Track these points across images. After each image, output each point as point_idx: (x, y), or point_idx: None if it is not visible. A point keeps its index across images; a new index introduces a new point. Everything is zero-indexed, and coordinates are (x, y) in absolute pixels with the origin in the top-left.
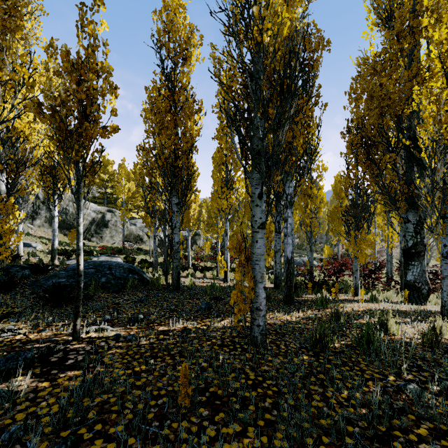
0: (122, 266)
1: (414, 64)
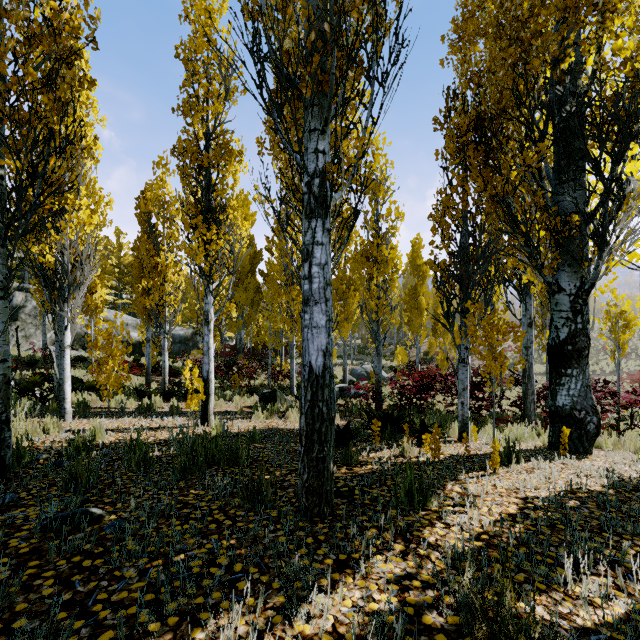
0: None
1: None
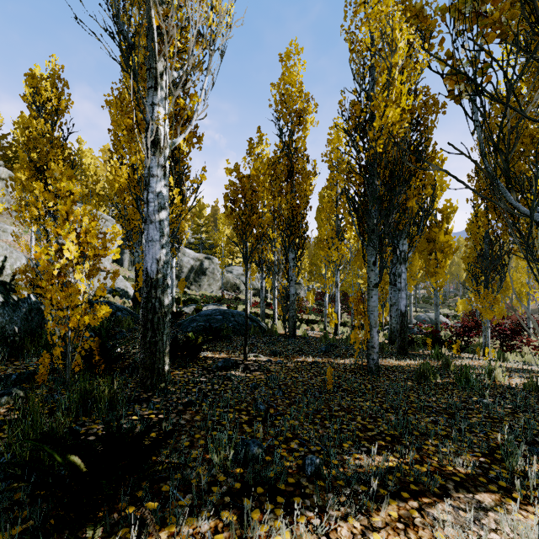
0: (242, 314)
1: None
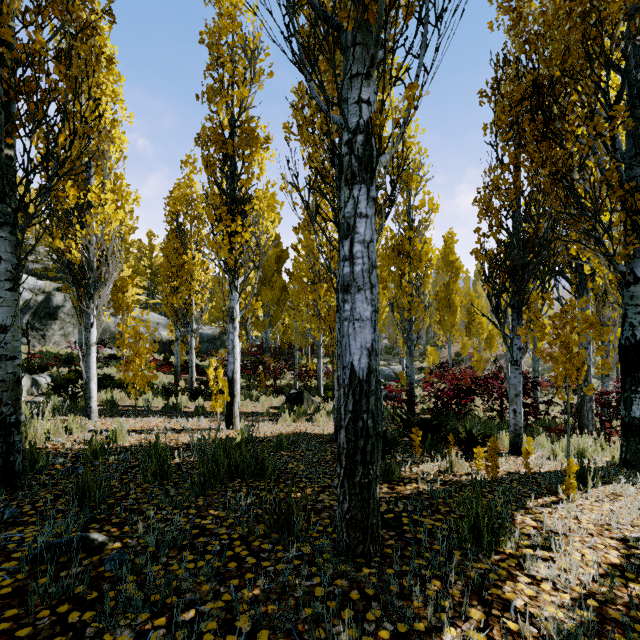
0: None
1: None
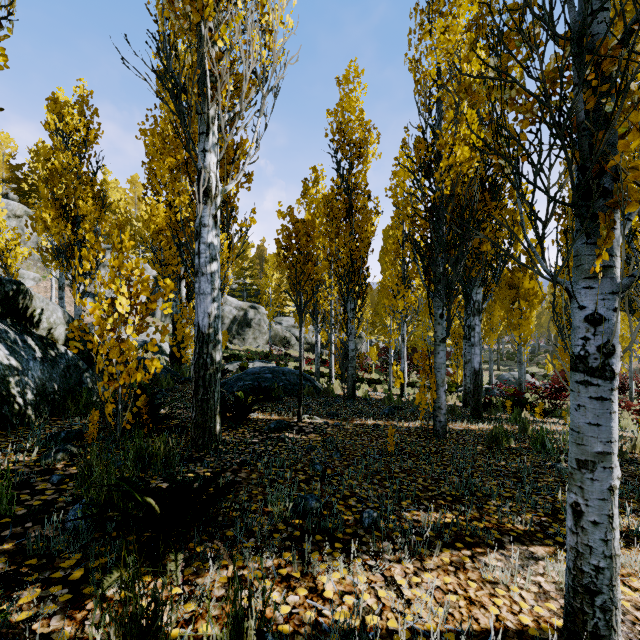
0: (294, 372)
1: None
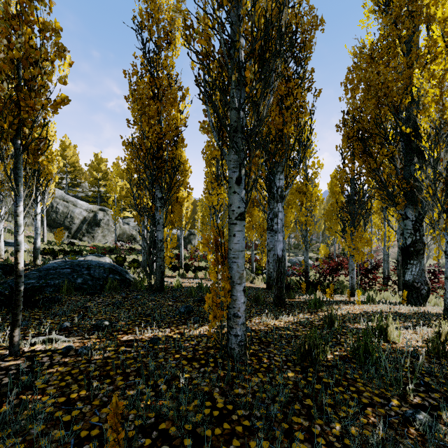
0: (103, 266)
1: (413, 50)
